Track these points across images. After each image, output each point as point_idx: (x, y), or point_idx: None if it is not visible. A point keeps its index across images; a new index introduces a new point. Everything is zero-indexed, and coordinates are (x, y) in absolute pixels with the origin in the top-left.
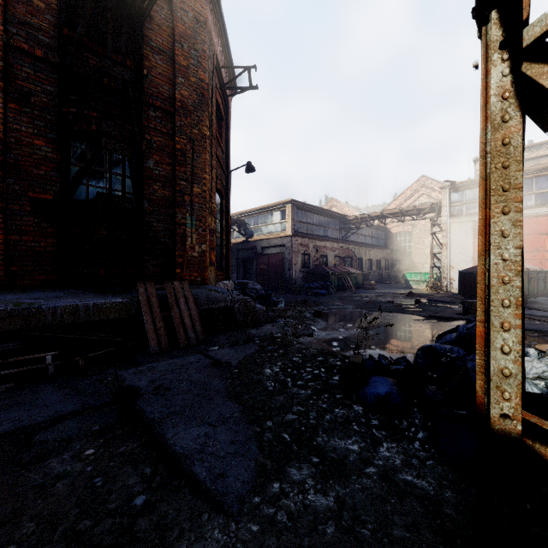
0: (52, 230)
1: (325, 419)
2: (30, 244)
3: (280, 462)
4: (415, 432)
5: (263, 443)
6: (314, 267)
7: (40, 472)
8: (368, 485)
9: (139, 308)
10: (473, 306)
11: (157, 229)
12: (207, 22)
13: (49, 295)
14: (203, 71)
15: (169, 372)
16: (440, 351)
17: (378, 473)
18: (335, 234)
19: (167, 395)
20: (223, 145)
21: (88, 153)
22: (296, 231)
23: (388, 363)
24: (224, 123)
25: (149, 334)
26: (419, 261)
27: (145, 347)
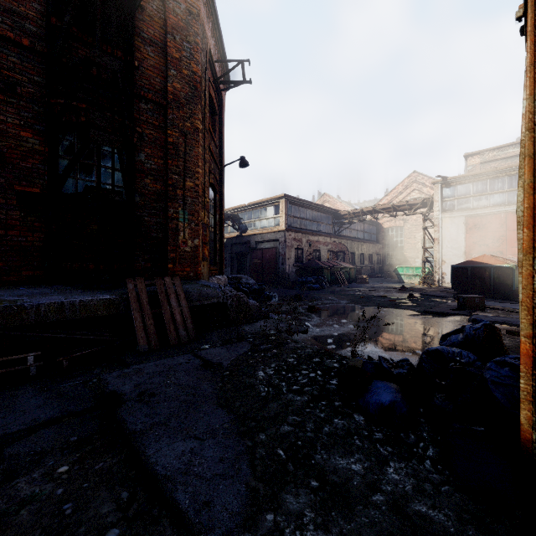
0: (40, 225)
1: (324, 431)
2: (16, 239)
3: (274, 486)
4: (425, 449)
5: (255, 460)
6: (307, 262)
7: (5, 494)
8: (376, 518)
9: (129, 305)
10: (467, 302)
11: (148, 224)
12: (200, 14)
13: (34, 292)
14: (196, 64)
15: (156, 374)
16: (448, 355)
17: (386, 501)
18: (328, 228)
19: (152, 402)
20: (217, 140)
21: (77, 146)
22: (290, 226)
23: (389, 366)
24: (218, 118)
25: (138, 332)
26: (410, 256)
27: (135, 345)
